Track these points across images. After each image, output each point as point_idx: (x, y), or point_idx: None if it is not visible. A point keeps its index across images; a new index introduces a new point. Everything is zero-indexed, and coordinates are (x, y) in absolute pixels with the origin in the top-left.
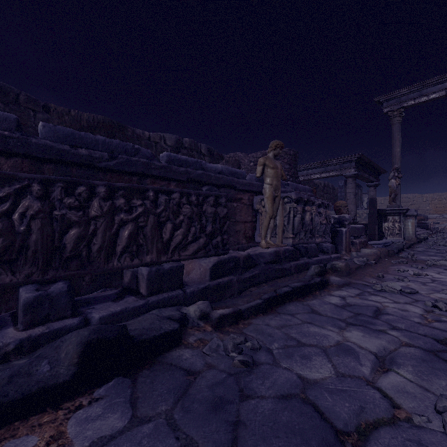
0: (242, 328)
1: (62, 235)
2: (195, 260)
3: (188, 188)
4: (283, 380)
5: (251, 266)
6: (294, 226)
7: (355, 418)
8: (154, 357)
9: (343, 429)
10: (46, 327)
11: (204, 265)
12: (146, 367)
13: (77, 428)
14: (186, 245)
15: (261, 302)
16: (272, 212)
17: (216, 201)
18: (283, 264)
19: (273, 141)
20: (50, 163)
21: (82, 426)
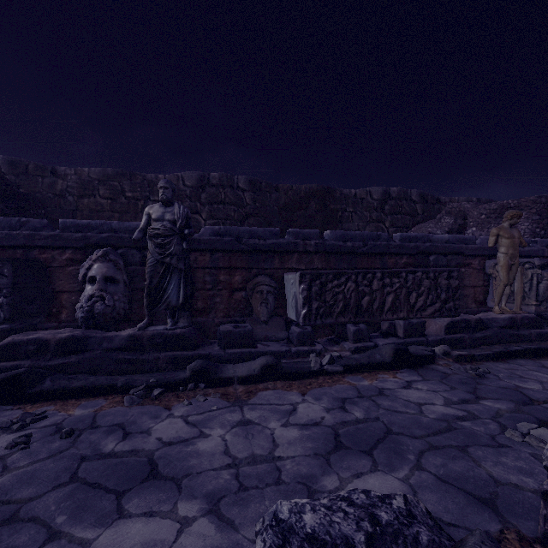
0: (475, 365)
1: (361, 299)
2: (430, 319)
3: (417, 259)
4: (503, 384)
5: (482, 328)
6: (538, 293)
7: (544, 399)
8: (421, 365)
9: (535, 400)
10: (362, 344)
11: (440, 323)
12: (419, 368)
13: (401, 377)
14: (425, 308)
15: (491, 353)
16: (506, 280)
17: (449, 275)
18: (520, 330)
19: (508, 211)
20: (333, 254)
21: (402, 377)
